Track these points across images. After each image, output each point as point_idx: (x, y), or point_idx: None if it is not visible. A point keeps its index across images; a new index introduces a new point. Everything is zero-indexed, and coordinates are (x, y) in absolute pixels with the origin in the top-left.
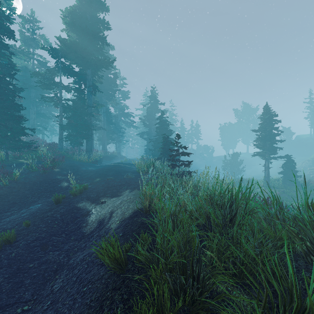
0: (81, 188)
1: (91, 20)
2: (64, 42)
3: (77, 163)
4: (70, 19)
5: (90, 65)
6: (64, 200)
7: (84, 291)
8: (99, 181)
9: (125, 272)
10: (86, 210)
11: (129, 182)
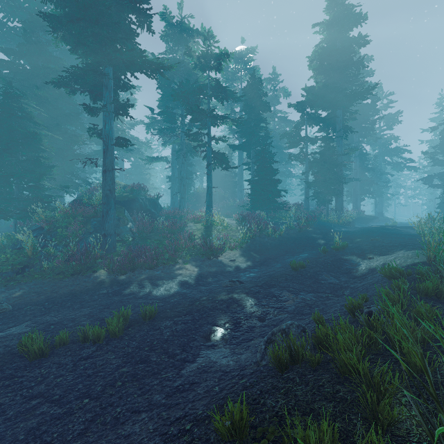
0: (343, 244)
1: (341, 48)
2: (310, 90)
3: (327, 223)
4: (316, 61)
5: (340, 104)
6: (327, 253)
7: (372, 289)
8: (361, 241)
9: (406, 281)
10: (352, 262)
11: (404, 243)
